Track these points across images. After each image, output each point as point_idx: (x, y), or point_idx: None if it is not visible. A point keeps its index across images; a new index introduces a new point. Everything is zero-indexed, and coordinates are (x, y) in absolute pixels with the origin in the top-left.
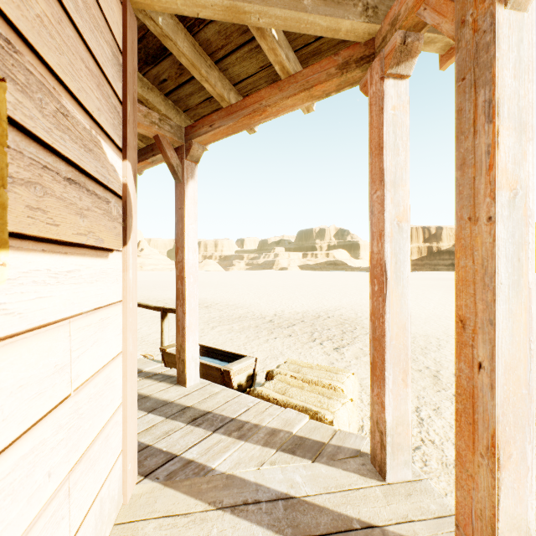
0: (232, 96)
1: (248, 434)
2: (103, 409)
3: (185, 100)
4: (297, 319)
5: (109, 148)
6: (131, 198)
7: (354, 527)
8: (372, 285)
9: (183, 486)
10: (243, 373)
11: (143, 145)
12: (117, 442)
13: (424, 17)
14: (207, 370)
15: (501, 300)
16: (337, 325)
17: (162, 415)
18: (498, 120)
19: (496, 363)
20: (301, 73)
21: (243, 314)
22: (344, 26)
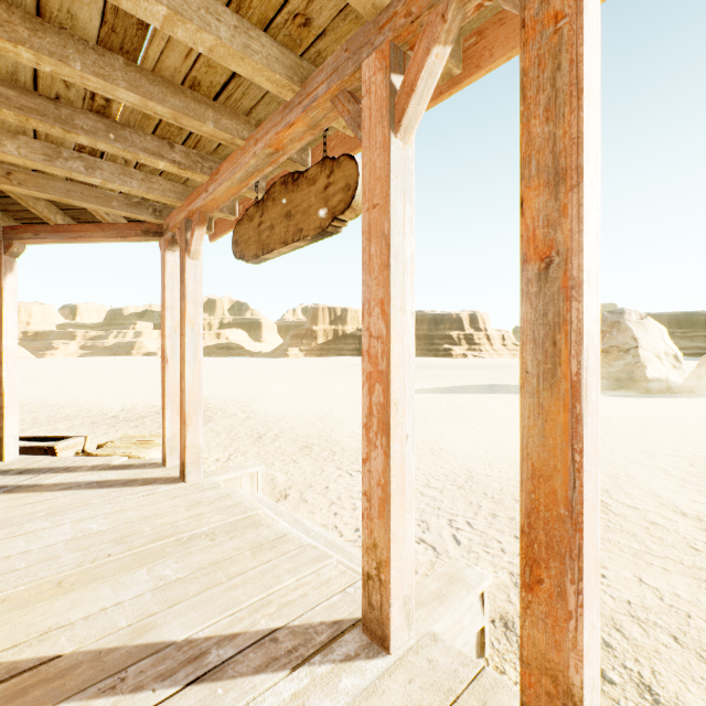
0: (59, 218)
1: (74, 470)
2: None
3: (5, 205)
4: (152, 412)
5: None
6: None
7: (138, 480)
8: (163, 363)
9: (21, 491)
10: (71, 450)
11: None
12: None
13: (177, 235)
14: (26, 453)
15: (188, 365)
16: None
17: None
18: (187, 300)
19: (185, 388)
20: (119, 225)
21: (73, 413)
22: (142, 217)
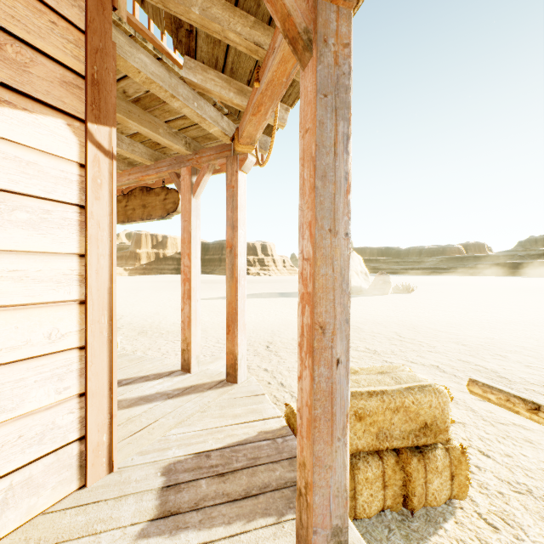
0: None
1: None
2: None
3: None
4: None
5: None
6: None
7: None
8: None
9: None
10: None
11: None
12: None
13: None
14: None
15: None
16: None
17: None
18: None
19: None
20: None
21: None
22: None
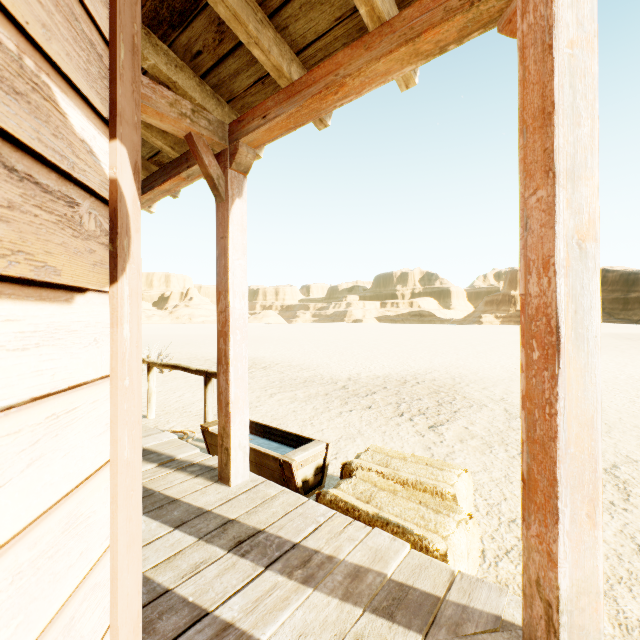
0: (294, 70)
1: (318, 574)
2: (58, 577)
3: (228, 84)
4: (378, 385)
5: (75, 109)
6: (126, 206)
7: None
8: (526, 349)
9: None
10: (309, 465)
11: (175, 154)
12: (97, 619)
13: None
14: (261, 459)
15: None
16: (429, 394)
17: (194, 534)
18: None
19: None
20: (401, 16)
21: (309, 378)
22: None
